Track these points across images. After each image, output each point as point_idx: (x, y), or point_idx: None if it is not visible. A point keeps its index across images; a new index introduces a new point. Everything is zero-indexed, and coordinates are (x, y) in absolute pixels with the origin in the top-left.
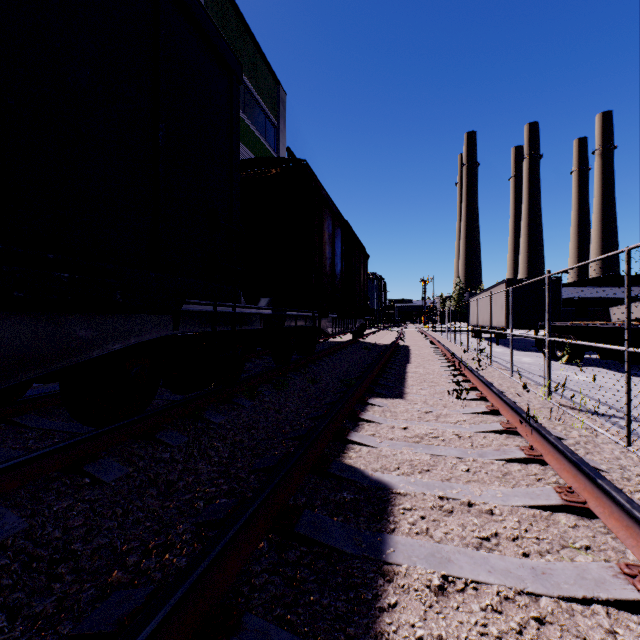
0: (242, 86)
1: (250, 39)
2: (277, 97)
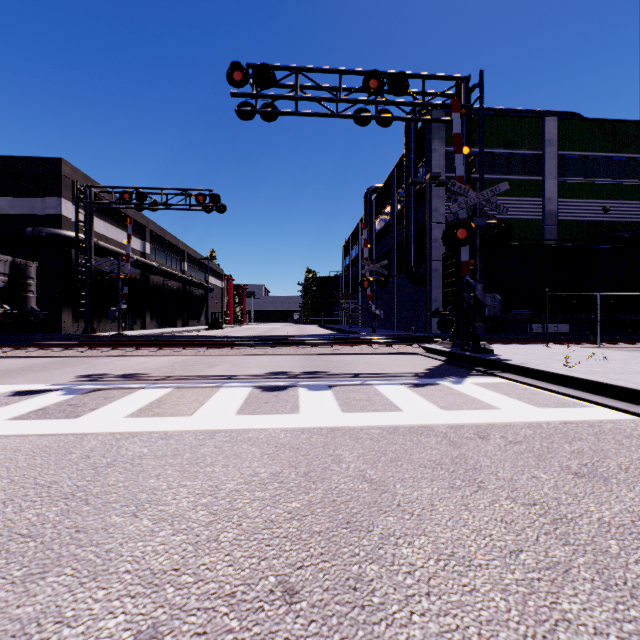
0: None
1: None
2: None
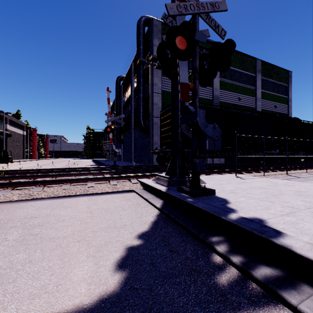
0: (272, 84)
1: (275, 67)
2: (287, 76)
